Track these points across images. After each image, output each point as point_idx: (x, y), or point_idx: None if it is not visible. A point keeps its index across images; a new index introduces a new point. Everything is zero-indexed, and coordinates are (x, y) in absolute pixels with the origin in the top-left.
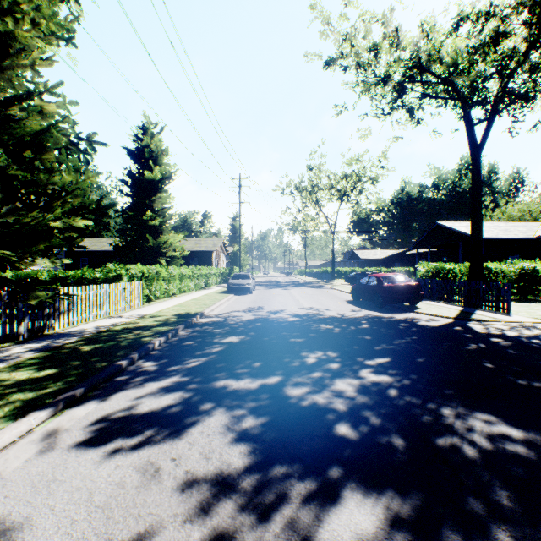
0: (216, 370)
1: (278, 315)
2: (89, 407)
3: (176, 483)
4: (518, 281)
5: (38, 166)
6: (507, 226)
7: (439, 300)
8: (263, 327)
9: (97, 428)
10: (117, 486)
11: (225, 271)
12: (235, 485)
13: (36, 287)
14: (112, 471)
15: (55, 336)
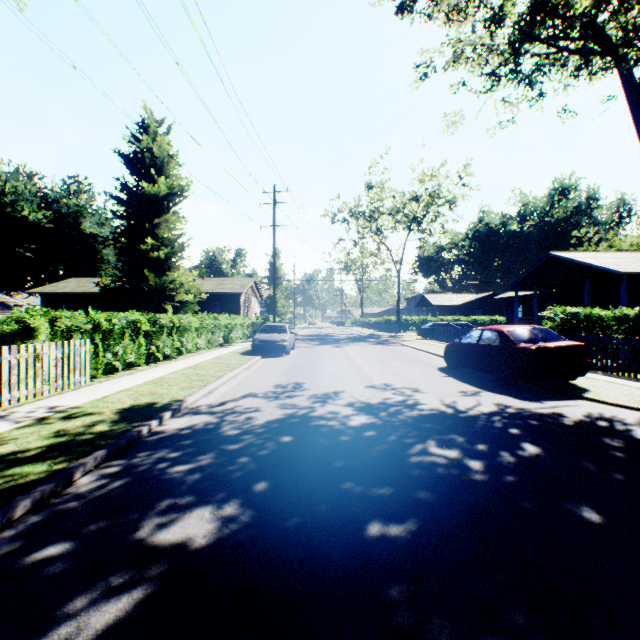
0: None
1: (329, 408)
2: None
3: None
4: None
5: None
6: None
7: (590, 368)
8: (295, 454)
9: None
10: None
11: (256, 321)
12: None
13: None
14: None
15: None
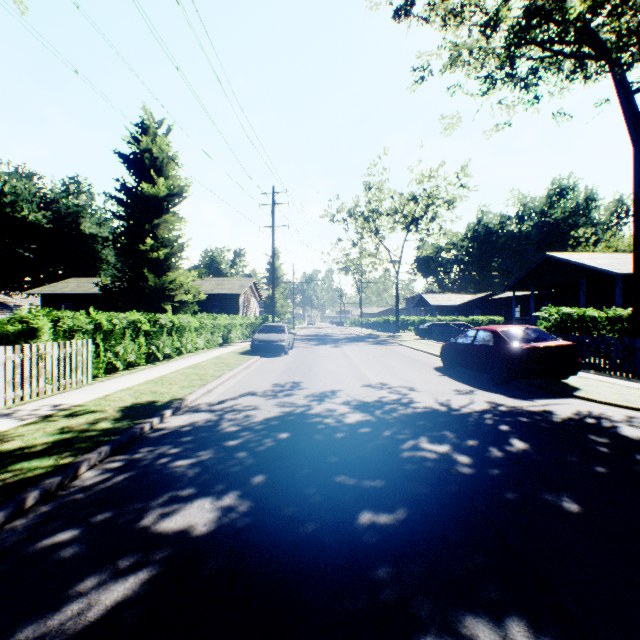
0: None
1: (326, 406)
2: None
3: None
4: None
5: None
6: None
7: (583, 368)
8: (291, 450)
9: None
10: None
11: (255, 321)
12: None
13: None
14: None
15: None
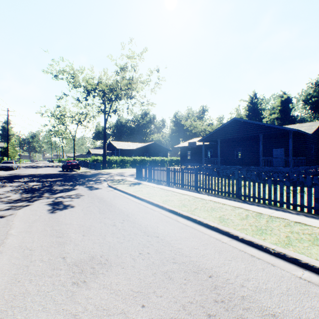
0: None
1: (22, 174)
2: None
3: None
4: (121, 162)
5: None
6: (132, 145)
7: (93, 169)
8: (14, 176)
9: None
10: None
11: None
12: (1, 183)
13: None
14: None
15: None
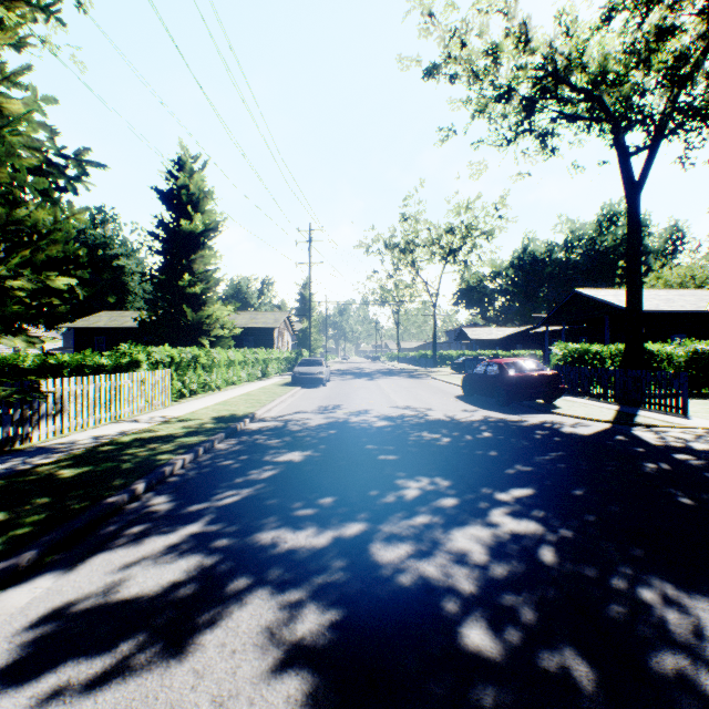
0: (263, 512)
1: (361, 418)
2: (37, 586)
3: None
4: (689, 368)
5: None
6: (669, 295)
7: (582, 395)
8: (339, 437)
9: (36, 637)
10: None
11: (290, 356)
12: None
13: (2, 380)
14: None
15: (27, 453)
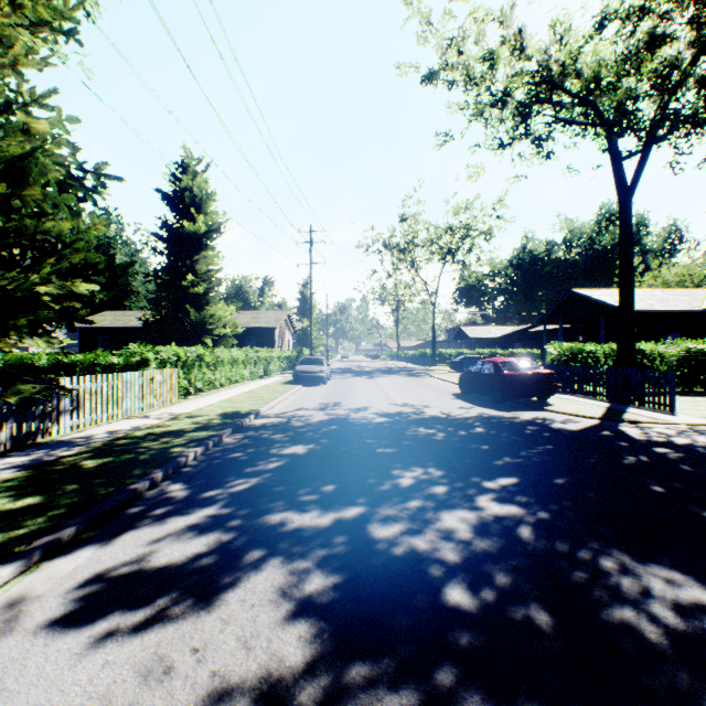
0: (272, 497)
1: (361, 415)
2: (79, 557)
3: (194, 697)
4: (681, 367)
5: (21, 207)
6: (664, 295)
7: (576, 393)
8: (340, 432)
9: (85, 595)
10: (100, 702)
11: (291, 354)
12: (288, 700)
13: (25, 378)
14: (97, 672)
15: (50, 446)
